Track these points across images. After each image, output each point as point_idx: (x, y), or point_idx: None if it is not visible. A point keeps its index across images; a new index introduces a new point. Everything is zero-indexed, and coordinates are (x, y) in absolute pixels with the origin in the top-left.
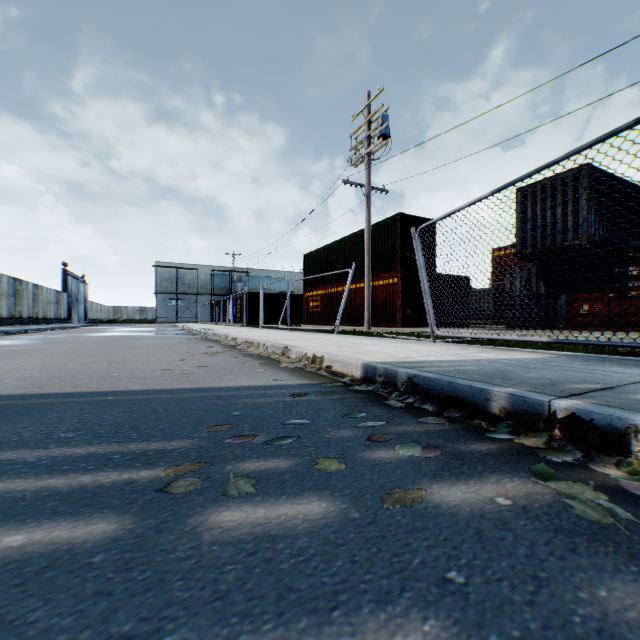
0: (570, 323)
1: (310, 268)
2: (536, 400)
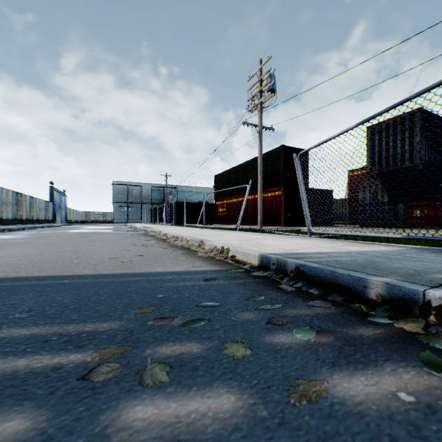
0: (406, 223)
1: (219, 185)
2: (411, 289)
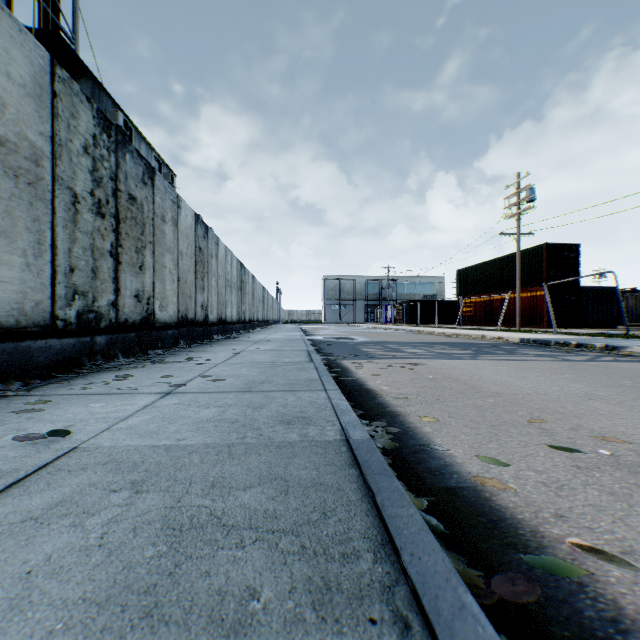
0: None
1: (463, 281)
2: (557, 341)
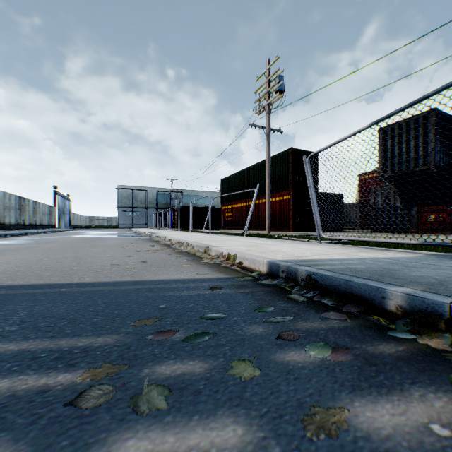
0: (420, 228)
1: (226, 189)
2: (435, 301)
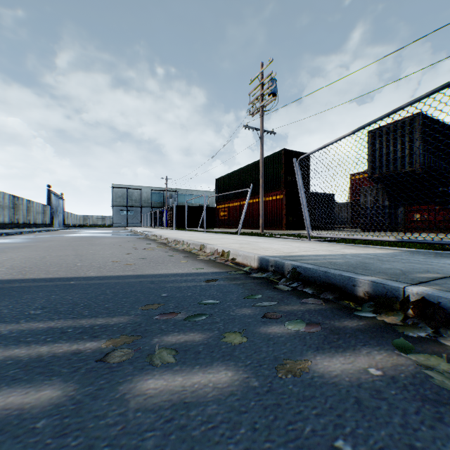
0: (407, 227)
1: (220, 188)
2: (393, 286)
